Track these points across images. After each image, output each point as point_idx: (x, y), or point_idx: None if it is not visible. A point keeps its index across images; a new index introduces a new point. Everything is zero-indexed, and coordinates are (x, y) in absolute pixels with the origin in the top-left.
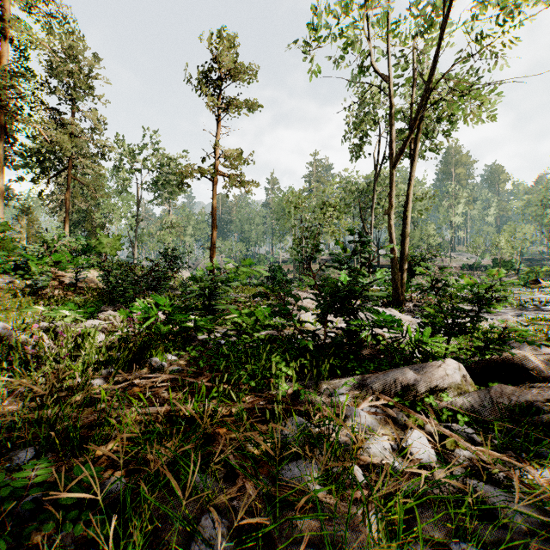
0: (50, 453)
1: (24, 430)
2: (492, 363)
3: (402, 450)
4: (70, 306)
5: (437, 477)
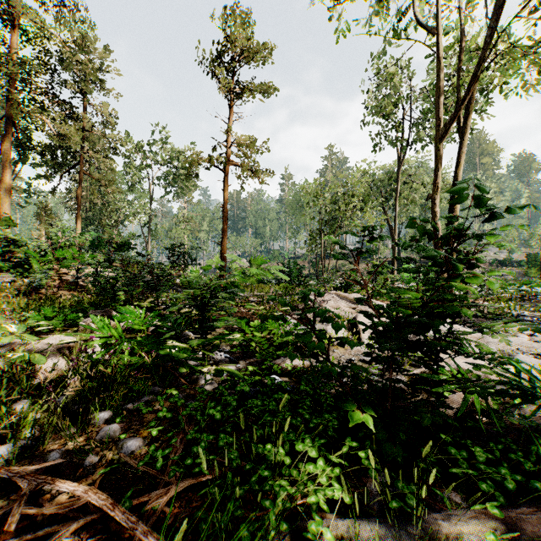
0: None
1: None
2: None
3: None
4: (44, 312)
5: None
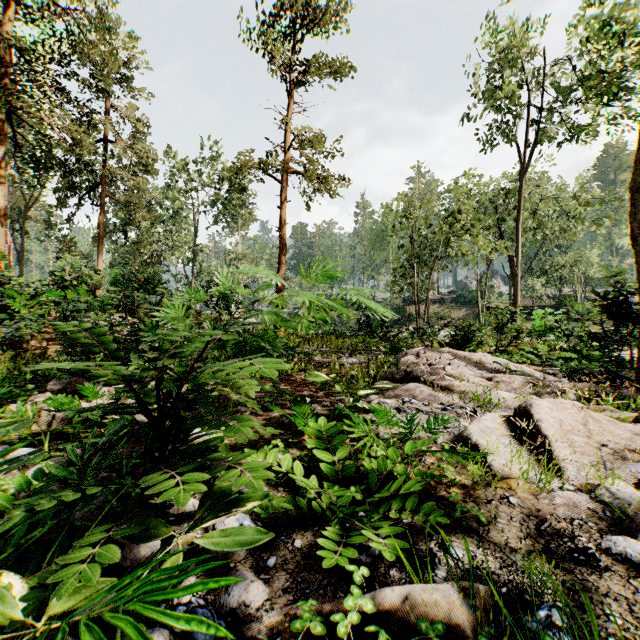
0: None
1: None
2: None
3: None
4: None
5: None
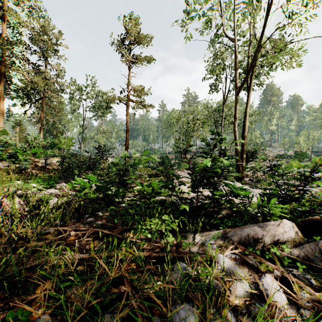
0: (2, 291)
1: None
2: (314, 222)
3: (260, 293)
4: (38, 180)
5: (290, 318)
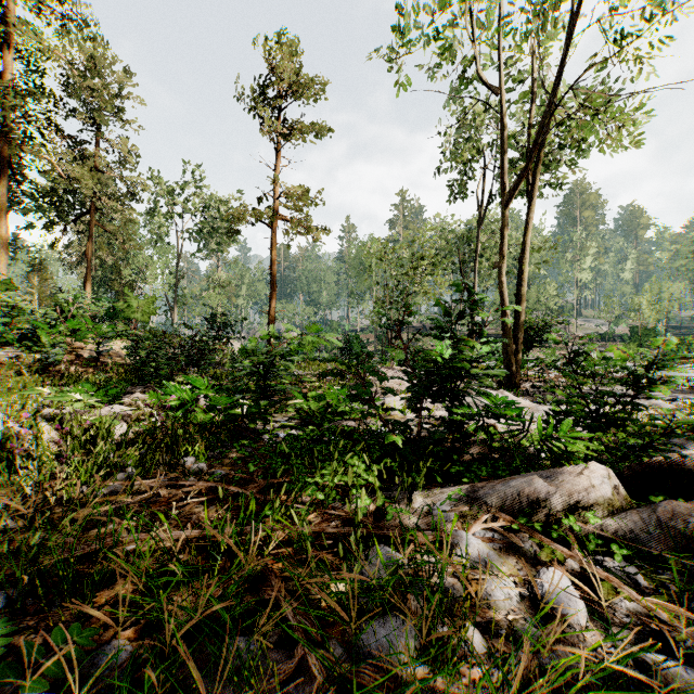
0: (31, 599)
1: (0, 563)
2: (653, 468)
3: (536, 600)
4: (85, 387)
5: (592, 643)
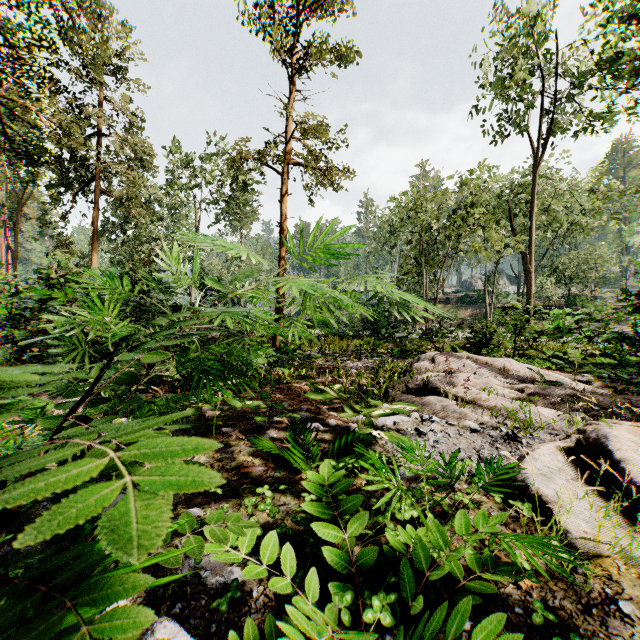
0: None
1: None
2: None
3: None
4: None
5: None
